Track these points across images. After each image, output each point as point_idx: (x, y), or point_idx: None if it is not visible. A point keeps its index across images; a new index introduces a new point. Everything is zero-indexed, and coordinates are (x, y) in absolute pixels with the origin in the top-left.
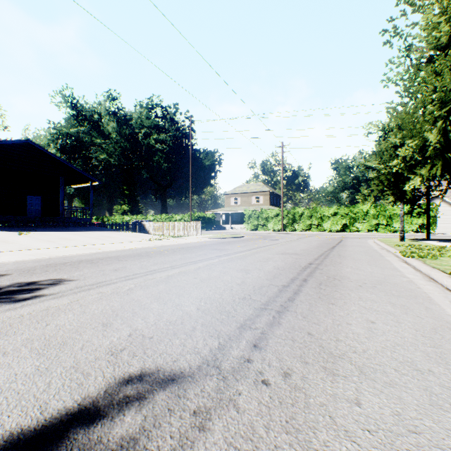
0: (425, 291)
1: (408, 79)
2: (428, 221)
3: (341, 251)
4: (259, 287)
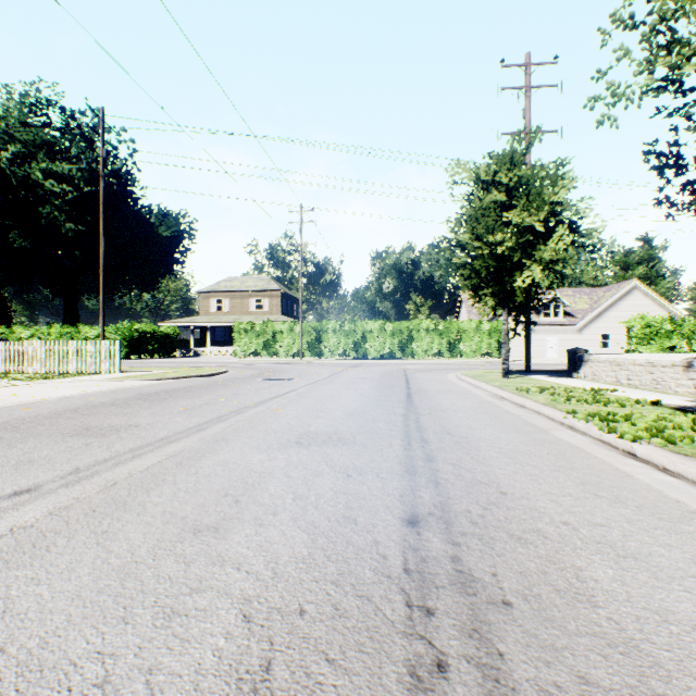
0: None
1: None
2: (528, 343)
3: (437, 412)
4: None
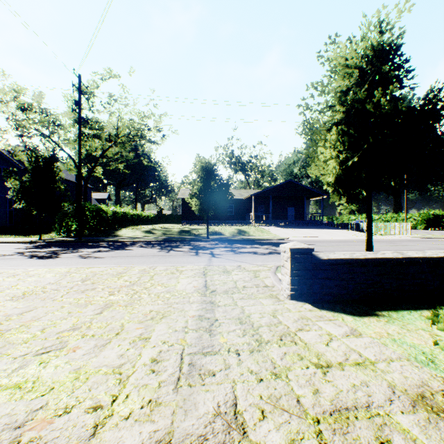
0: None
1: None
2: None
3: None
4: None
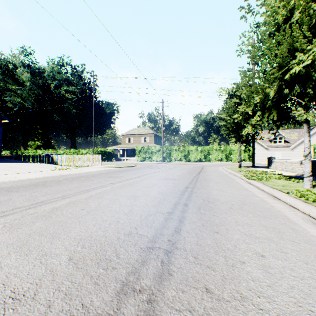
0: (279, 209)
1: (257, 47)
2: (253, 155)
3: (205, 176)
4: (146, 217)
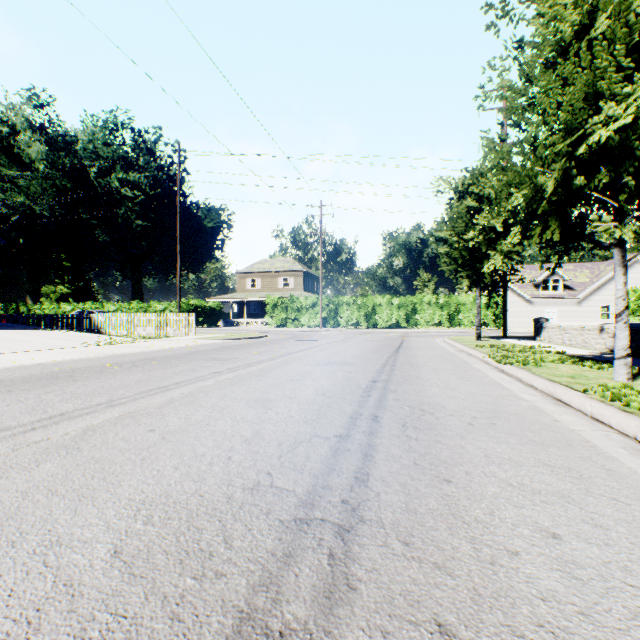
0: (571, 427)
1: (520, 90)
2: (504, 314)
3: (410, 356)
4: (291, 446)
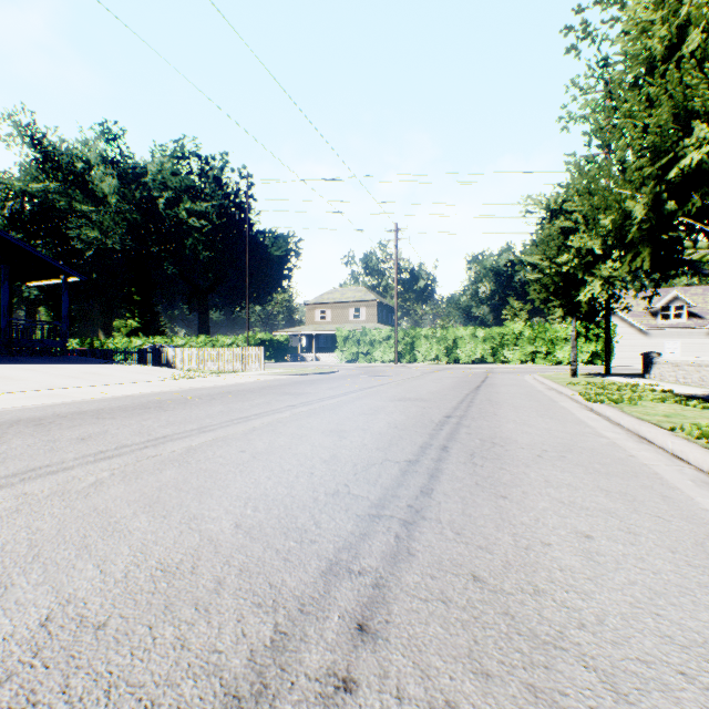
0: (645, 462)
1: (604, 113)
2: (607, 347)
3: (491, 393)
4: (365, 467)
